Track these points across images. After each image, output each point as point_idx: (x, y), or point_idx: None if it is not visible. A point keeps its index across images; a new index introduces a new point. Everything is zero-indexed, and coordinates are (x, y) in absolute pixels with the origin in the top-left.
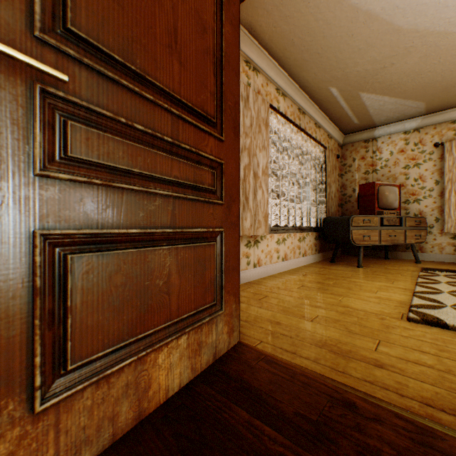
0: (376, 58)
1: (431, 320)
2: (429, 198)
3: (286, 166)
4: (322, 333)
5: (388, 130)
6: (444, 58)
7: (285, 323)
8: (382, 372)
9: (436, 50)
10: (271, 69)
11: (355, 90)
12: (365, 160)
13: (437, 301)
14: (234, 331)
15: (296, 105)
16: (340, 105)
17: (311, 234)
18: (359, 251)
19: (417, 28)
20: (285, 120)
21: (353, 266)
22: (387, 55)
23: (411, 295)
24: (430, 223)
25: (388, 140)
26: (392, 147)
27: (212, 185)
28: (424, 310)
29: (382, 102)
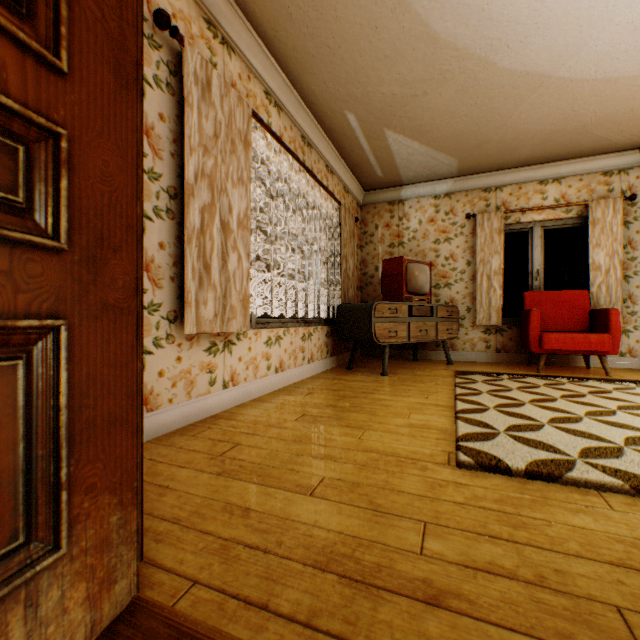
0: (407, 77)
1: (489, 462)
2: (461, 282)
3: (283, 221)
4: (329, 524)
5: (417, 191)
6: (482, 100)
7: (261, 509)
8: (441, 621)
9: (475, 86)
10: (255, 53)
11: (379, 124)
12: (391, 229)
13: (486, 425)
14: (118, 581)
15: (298, 130)
16: (360, 143)
17: (321, 328)
18: (384, 353)
19: (456, 44)
20: (281, 148)
21: (377, 373)
22: (420, 77)
23: (453, 416)
24: (462, 313)
25: (417, 205)
26: (422, 215)
27: (5, 185)
28: (475, 443)
29: (412, 150)
